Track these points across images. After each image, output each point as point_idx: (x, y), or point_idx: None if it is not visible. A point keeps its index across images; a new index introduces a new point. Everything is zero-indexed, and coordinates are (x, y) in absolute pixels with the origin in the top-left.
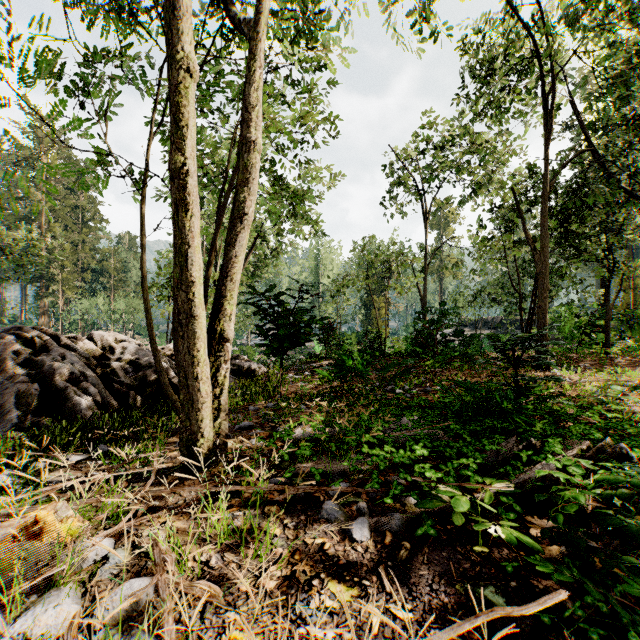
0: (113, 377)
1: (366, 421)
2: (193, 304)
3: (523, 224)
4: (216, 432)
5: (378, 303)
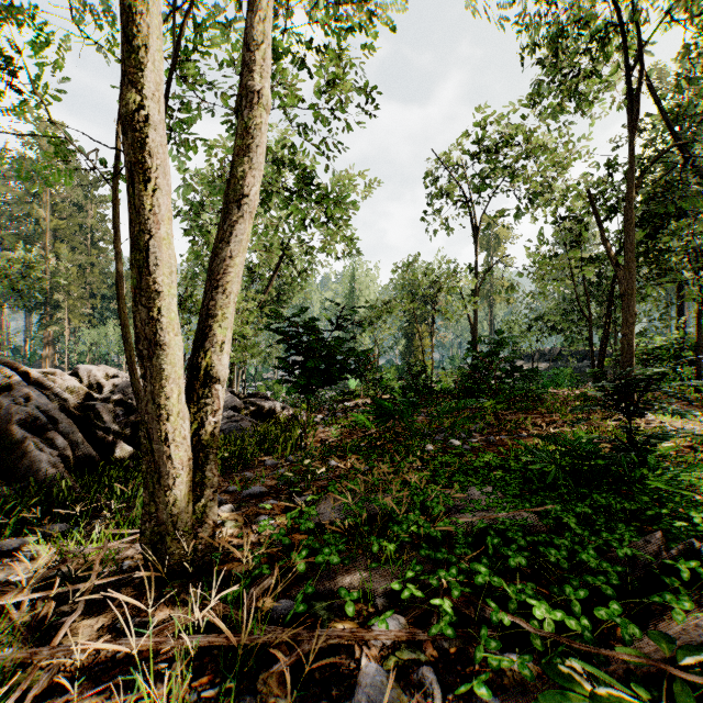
0: (96, 422)
1: (420, 495)
2: (159, 326)
3: (602, 234)
4: (198, 519)
5: (421, 332)
